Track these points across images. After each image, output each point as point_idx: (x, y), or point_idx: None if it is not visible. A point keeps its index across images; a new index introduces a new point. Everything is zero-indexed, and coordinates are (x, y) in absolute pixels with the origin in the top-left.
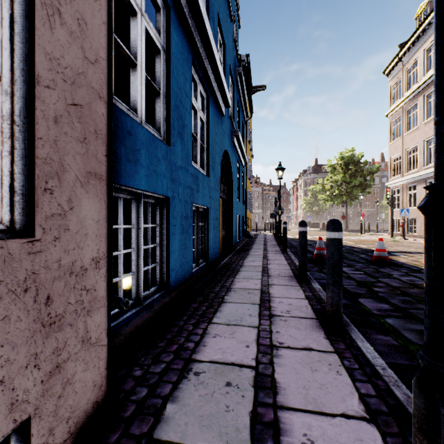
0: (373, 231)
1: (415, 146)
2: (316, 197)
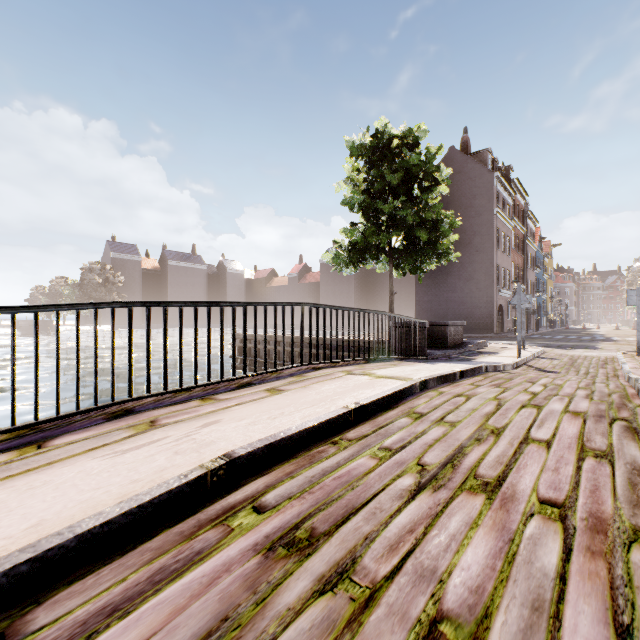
0: None
1: None
2: None
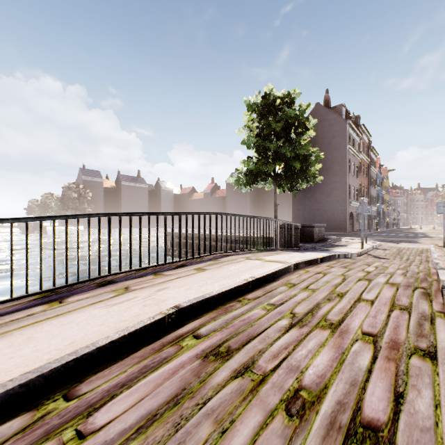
0: None
1: None
2: None
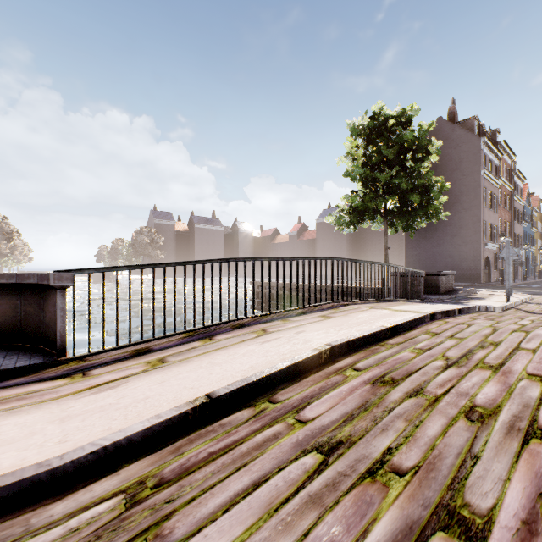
0: None
1: None
2: None
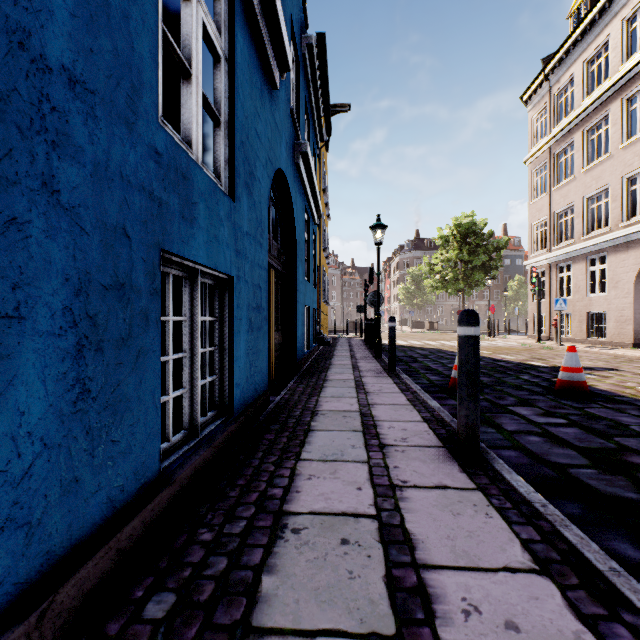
0: (500, 332)
1: (570, 205)
2: (418, 284)
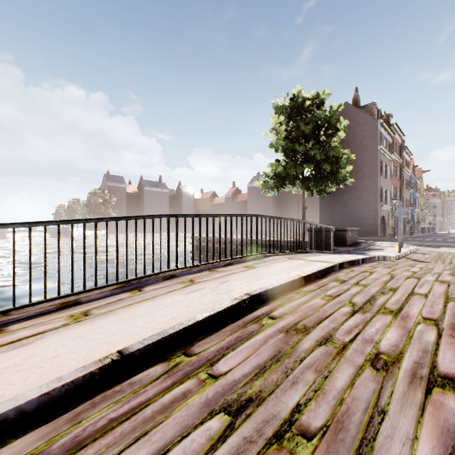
0: None
1: None
2: None
